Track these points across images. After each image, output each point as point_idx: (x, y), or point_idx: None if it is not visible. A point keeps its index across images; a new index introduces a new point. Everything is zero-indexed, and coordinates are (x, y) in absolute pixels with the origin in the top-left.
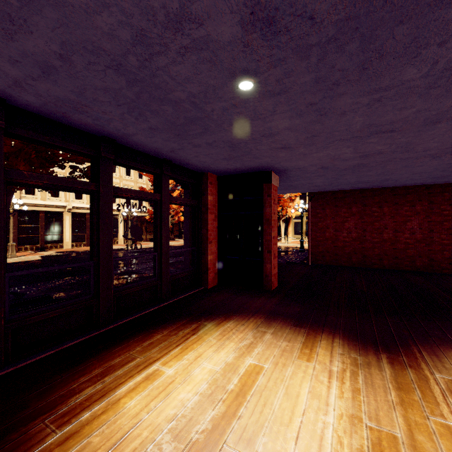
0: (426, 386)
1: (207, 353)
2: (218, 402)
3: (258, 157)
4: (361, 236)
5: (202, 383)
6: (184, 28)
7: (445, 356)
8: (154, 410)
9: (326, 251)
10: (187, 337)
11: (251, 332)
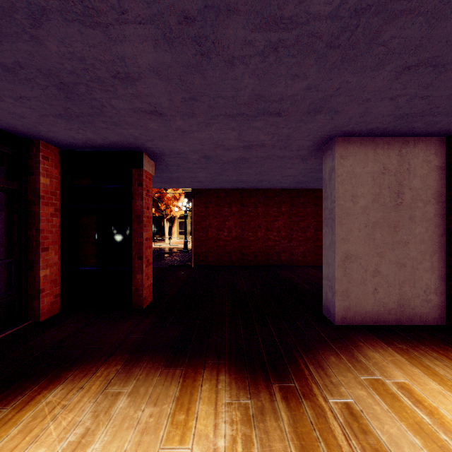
0: (327, 428)
1: None
2: None
3: (119, 123)
4: (240, 235)
5: None
6: None
7: (328, 365)
8: None
9: (209, 251)
10: None
11: (91, 405)
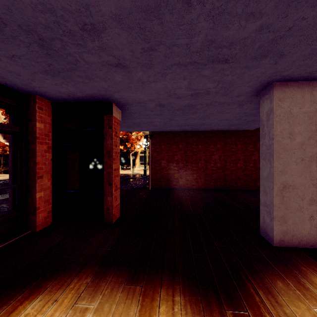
0: None
1: None
2: None
3: (91, 77)
4: (185, 166)
5: None
6: None
7: (277, 291)
8: None
9: (162, 178)
10: None
11: None
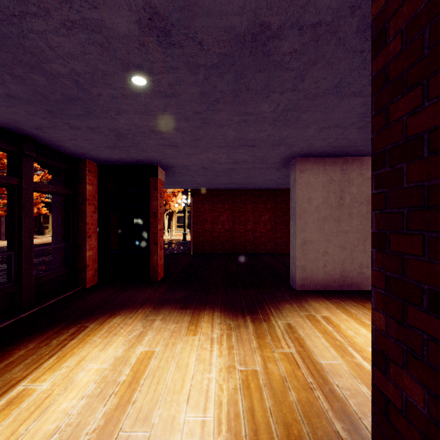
0: (273, 331)
1: (92, 354)
2: (110, 397)
3: (146, 150)
4: (232, 228)
5: (89, 385)
6: (74, 3)
7: (283, 308)
8: (25, 434)
9: (205, 242)
10: (64, 344)
11: (140, 323)
